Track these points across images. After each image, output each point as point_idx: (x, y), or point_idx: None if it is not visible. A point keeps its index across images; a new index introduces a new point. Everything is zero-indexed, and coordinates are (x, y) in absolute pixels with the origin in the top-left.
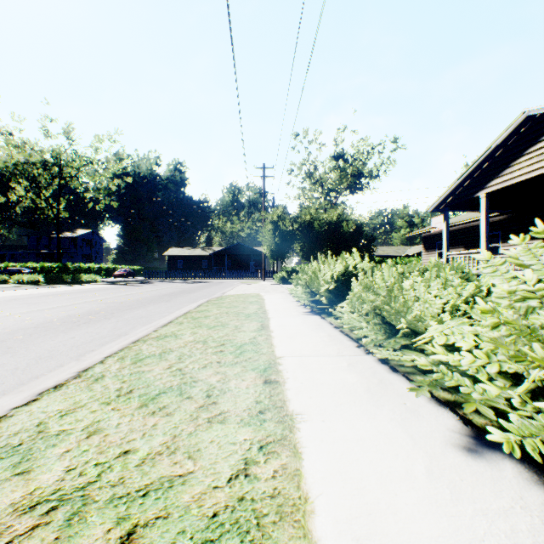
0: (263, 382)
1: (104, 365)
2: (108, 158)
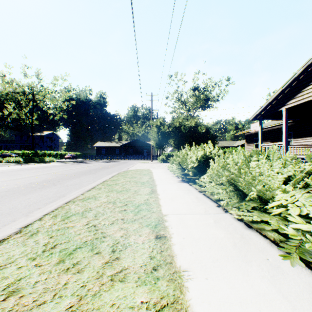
0: (155, 238)
1: (41, 221)
2: (61, 90)
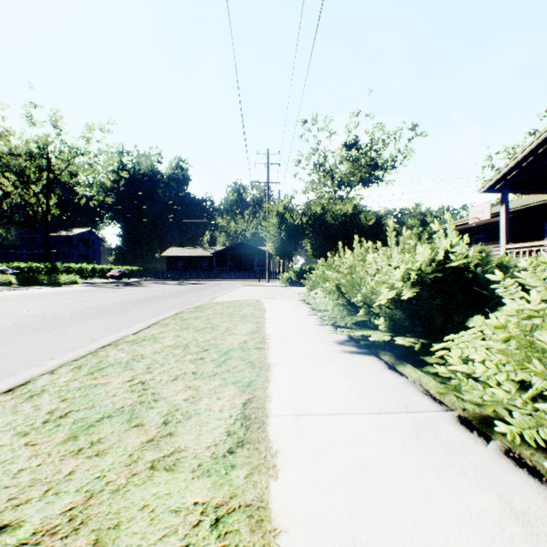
0: None
1: None
2: (100, 150)
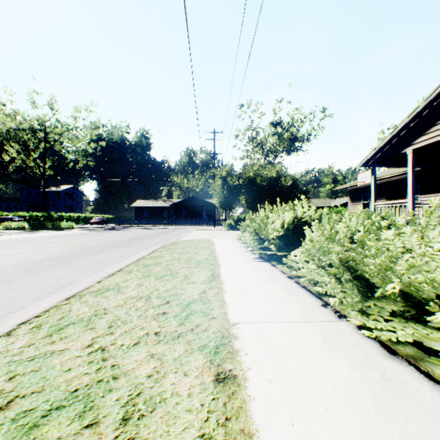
0: (214, 381)
1: (8, 338)
2: (85, 125)
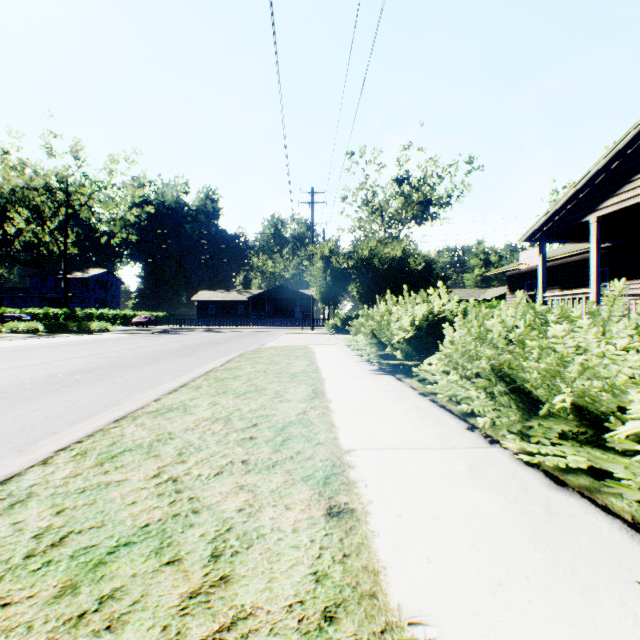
0: (326, 515)
1: (45, 468)
2: (125, 182)
